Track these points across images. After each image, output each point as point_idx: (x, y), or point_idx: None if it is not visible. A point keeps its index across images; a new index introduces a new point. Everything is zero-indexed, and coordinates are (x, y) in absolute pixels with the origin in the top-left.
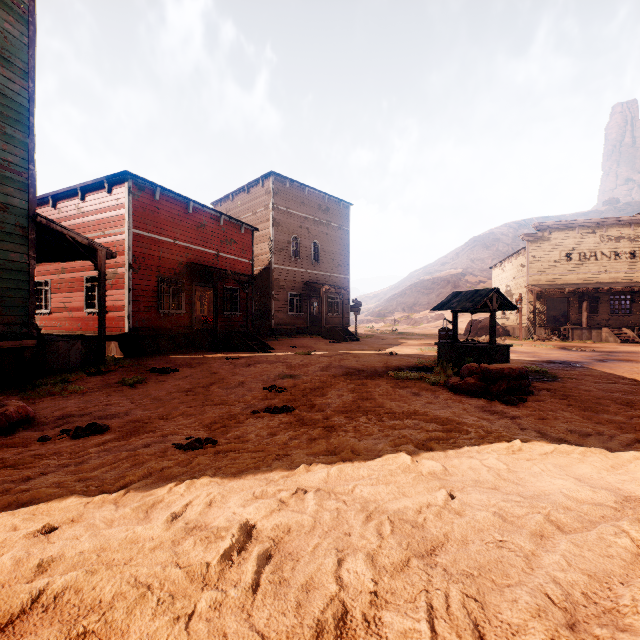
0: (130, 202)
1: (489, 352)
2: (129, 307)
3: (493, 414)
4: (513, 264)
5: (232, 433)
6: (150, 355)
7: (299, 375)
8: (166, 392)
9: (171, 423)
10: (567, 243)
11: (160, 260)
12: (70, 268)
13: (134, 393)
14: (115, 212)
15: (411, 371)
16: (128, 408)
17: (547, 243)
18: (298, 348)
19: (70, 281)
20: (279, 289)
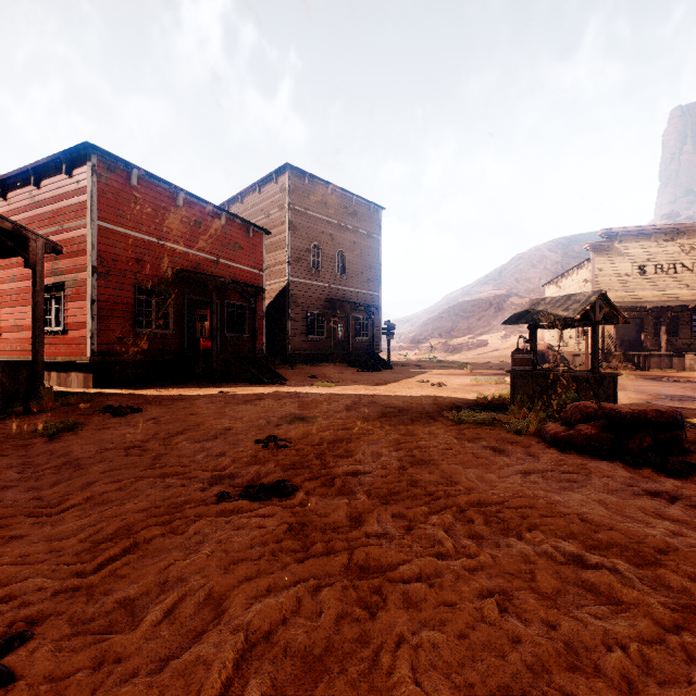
0: (94, 185)
1: (592, 384)
2: (93, 324)
3: (671, 502)
4: (573, 279)
5: (114, 595)
6: (123, 387)
7: (314, 417)
8: (97, 448)
9: (40, 530)
10: (640, 253)
11: (138, 264)
12: (22, 275)
13: (45, 450)
14: (75, 199)
15: (474, 410)
16: (1, 485)
17: (616, 253)
18: (318, 378)
19: (22, 292)
20: (296, 307)
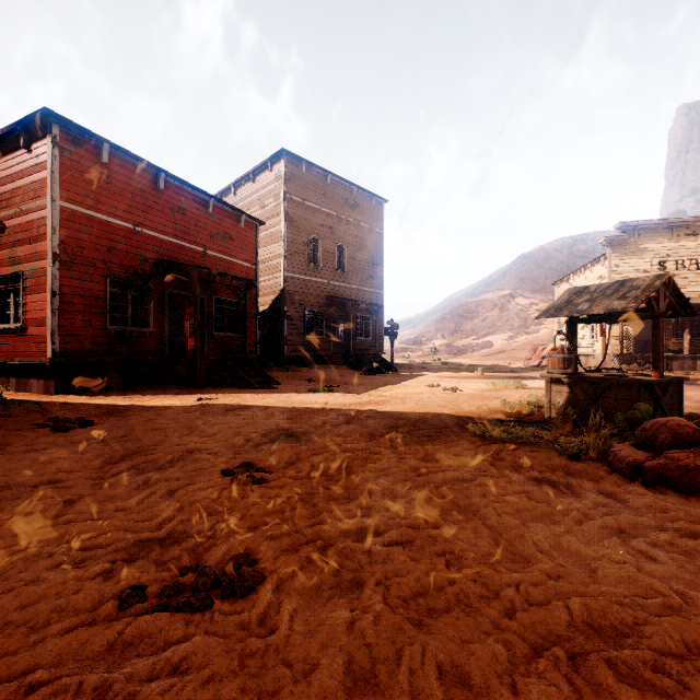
0: (55, 159)
1: (656, 391)
2: (53, 320)
3: None
4: (587, 277)
5: None
6: (90, 393)
7: (306, 433)
8: None
9: None
10: (660, 248)
11: (110, 252)
12: None
13: None
14: (35, 176)
15: (503, 423)
16: None
17: (634, 248)
18: (315, 382)
19: None
20: (293, 304)
